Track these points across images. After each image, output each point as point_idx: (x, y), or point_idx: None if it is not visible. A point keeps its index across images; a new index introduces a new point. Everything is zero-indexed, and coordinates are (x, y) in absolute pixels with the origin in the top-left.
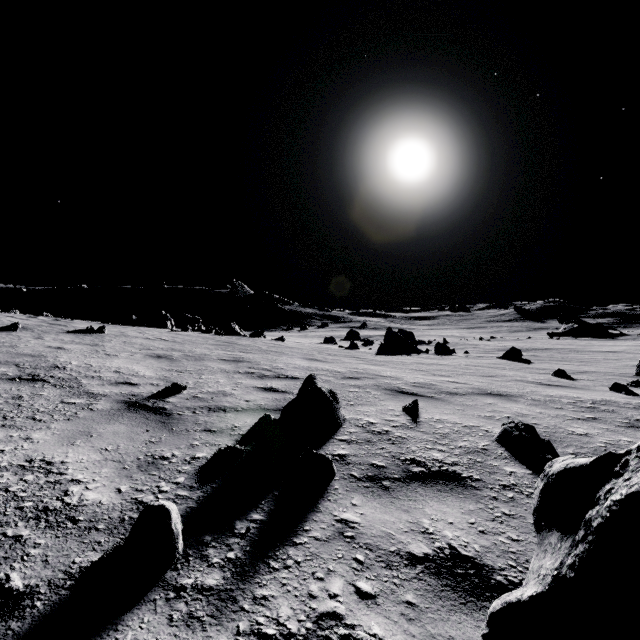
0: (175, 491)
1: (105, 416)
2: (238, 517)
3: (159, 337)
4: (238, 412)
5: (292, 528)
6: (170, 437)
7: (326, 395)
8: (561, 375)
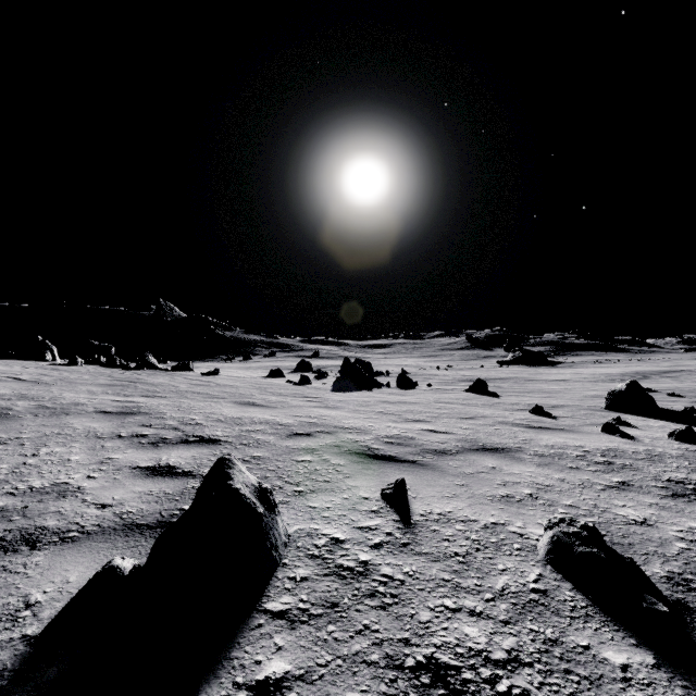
0: None
1: None
2: None
3: (14, 375)
4: (64, 546)
5: None
6: None
7: (249, 504)
8: (539, 412)
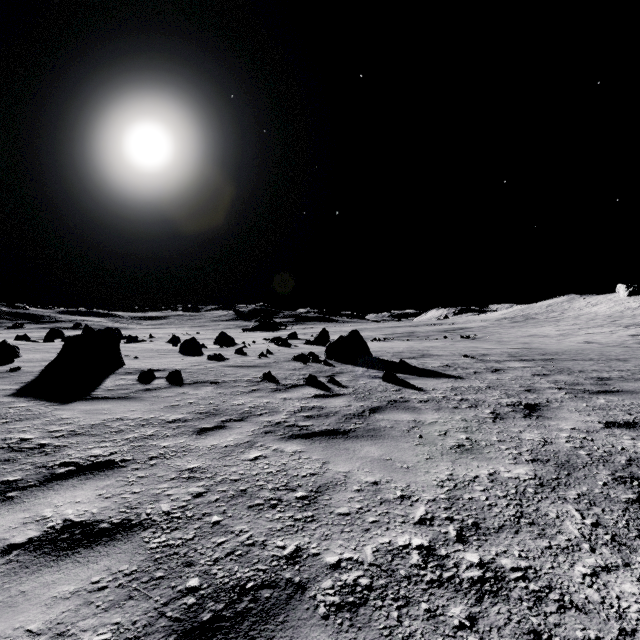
0: None
1: None
2: None
3: None
4: None
5: None
6: None
7: (13, 346)
8: (175, 345)
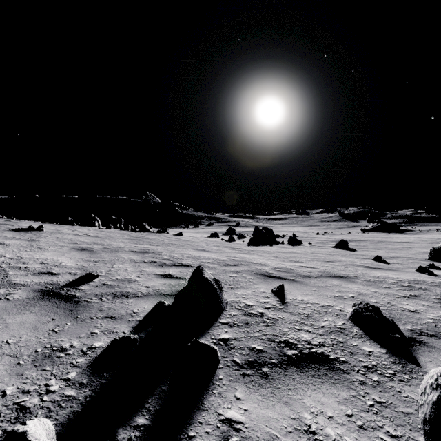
0: (63, 390)
1: (18, 305)
2: (121, 423)
3: (86, 233)
4: (138, 298)
5: (176, 435)
6: (73, 325)
7: (211, 284)
8: (379, 260)
